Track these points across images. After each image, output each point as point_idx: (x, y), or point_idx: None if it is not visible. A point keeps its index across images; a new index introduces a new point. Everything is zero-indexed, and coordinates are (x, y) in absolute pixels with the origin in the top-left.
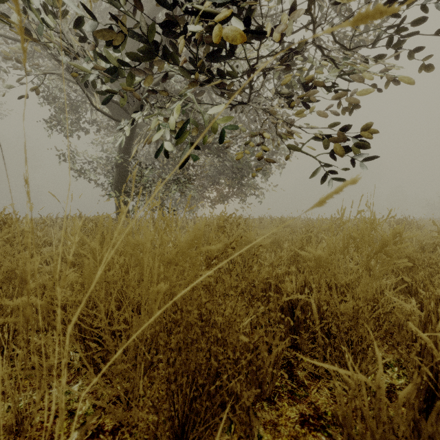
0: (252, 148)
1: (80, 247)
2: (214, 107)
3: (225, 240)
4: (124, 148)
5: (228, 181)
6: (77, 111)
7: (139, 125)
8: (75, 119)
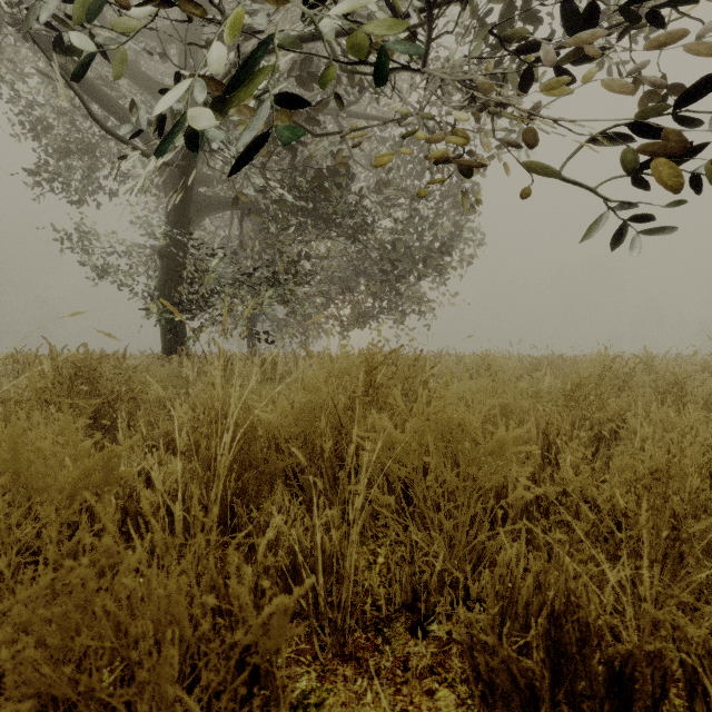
0: (418, 224)
1: None
2: (357, 5)
3: (392, 435)
4: (174, 221)
5: (373, 287)
6: (91, 155)
7: (206, 180)
8: (88, 170)
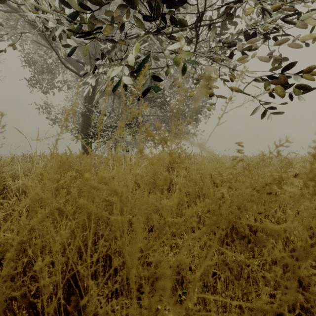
0: (187, 101)
1: (39, 182)
2: (175, 44)
3: (185, 174)
4: (88, 101)
5: (168, 128)
6: (52, 73)
7: (100, 83)
8: (50, 79)
